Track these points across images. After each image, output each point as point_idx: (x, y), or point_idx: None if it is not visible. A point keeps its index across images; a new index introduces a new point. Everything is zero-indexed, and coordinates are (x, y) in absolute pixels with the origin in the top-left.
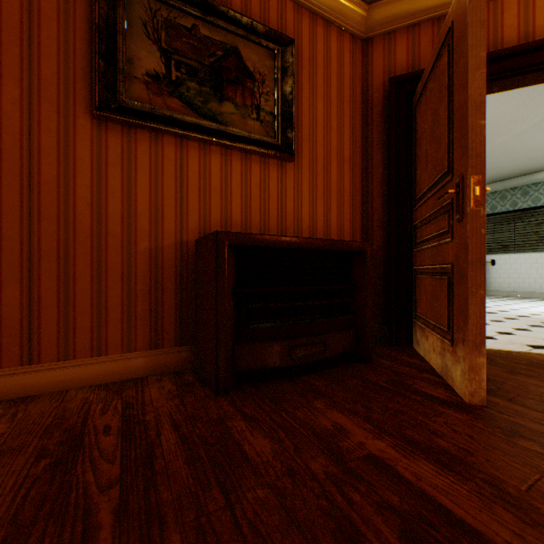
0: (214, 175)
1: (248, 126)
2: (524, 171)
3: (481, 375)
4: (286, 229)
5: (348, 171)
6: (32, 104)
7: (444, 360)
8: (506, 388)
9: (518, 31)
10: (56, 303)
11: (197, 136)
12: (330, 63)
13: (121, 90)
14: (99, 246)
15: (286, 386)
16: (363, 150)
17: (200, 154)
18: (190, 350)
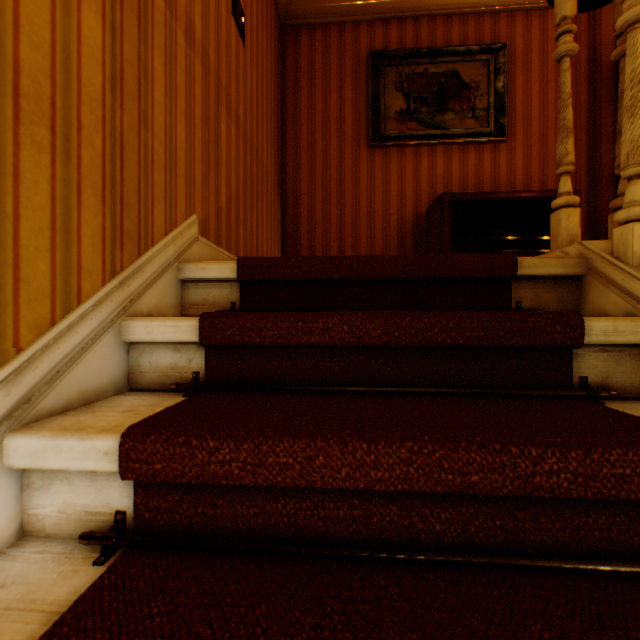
0: (438, 167)
1: (464, 125)
2: None
3: None
4: None
5: None
6: (341, 150)
7: None
8: None
9: None
10: (351, 252)
11: (426, 142)
12: (546, 45)
13: (381, 128)
14: (370, 220)
15: None
16: (589, 112)
17: (428, 154)
18: None
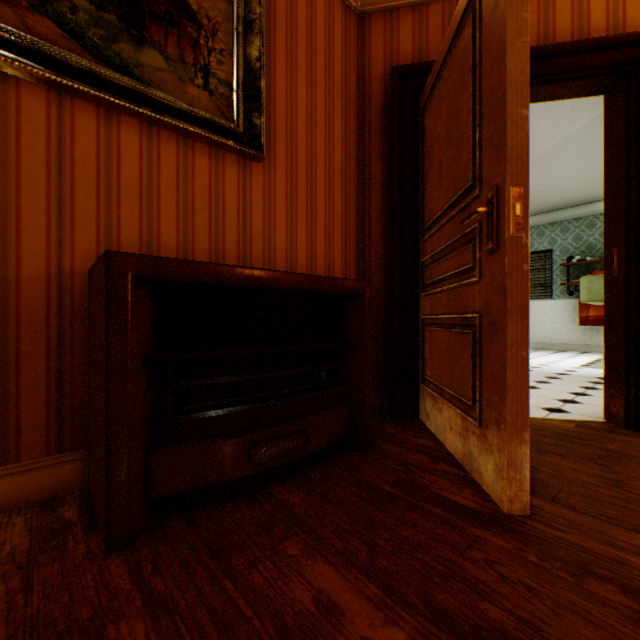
0: (127, 164)
1: (189, 95)
2: None
3: (523, 471)
4: (252, 260)
5: (339, 186)
6: None
7: (467, 445)
8: (543, 479)
9: (537, 31)
10: None
11: (91, 91)
12: (315, 33)
13: None
14: None
15: (242, 512)
16: (359, 160)
17: (99, 125)
18: (79, 459)
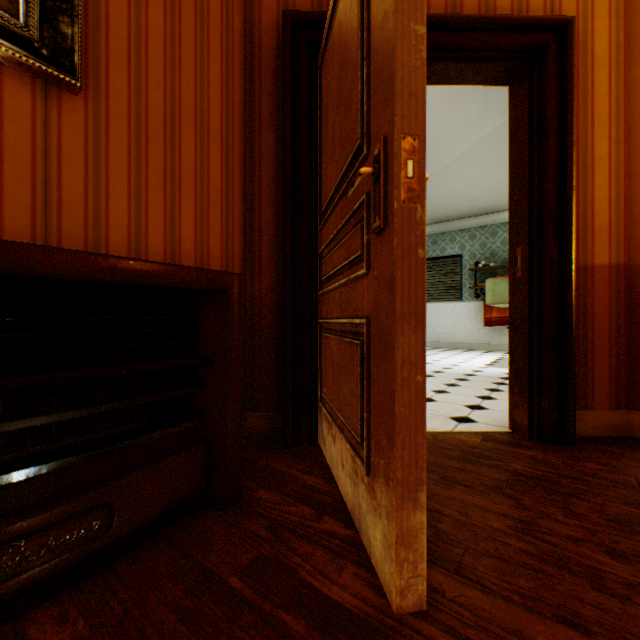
0: None
1: None
2: (435, 219)
3: (419, 548)
4: (64, 238)
5: (218, 152)
6: None
7: (357, 494)
8: (447, 532)
9: (446, 2)
10: None
11: None
12: None
13: None
14: None
15: None
16: (247, 125)
17: None
18: None
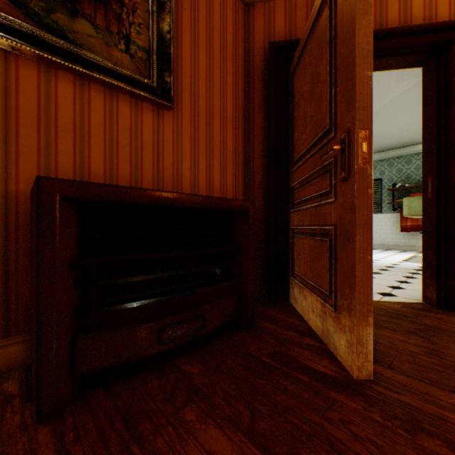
0: (63, 109)
1: (114, 57)
2: None
3: (368, 347)
4: (164, 185)
5: (231, 130)
6: None
7: (325, 324)
8: (381, 350)
9: (375, 19)
10: None
11: (32, 49)
12: (213, 15)
13: None
14: None
15: (152, 382)
16: (245, 111)
17: (39, 77)
18: (23, 341)
